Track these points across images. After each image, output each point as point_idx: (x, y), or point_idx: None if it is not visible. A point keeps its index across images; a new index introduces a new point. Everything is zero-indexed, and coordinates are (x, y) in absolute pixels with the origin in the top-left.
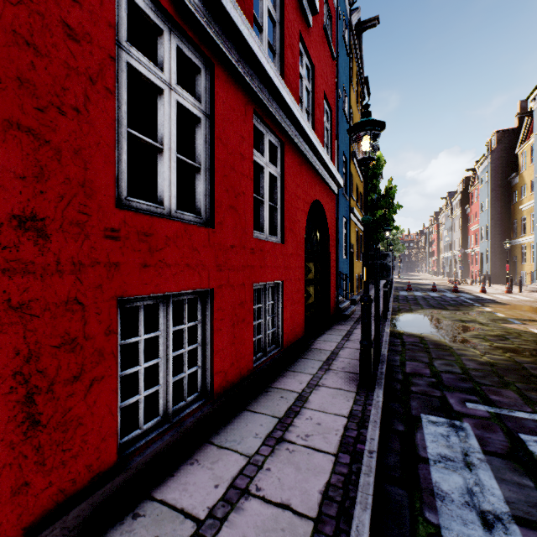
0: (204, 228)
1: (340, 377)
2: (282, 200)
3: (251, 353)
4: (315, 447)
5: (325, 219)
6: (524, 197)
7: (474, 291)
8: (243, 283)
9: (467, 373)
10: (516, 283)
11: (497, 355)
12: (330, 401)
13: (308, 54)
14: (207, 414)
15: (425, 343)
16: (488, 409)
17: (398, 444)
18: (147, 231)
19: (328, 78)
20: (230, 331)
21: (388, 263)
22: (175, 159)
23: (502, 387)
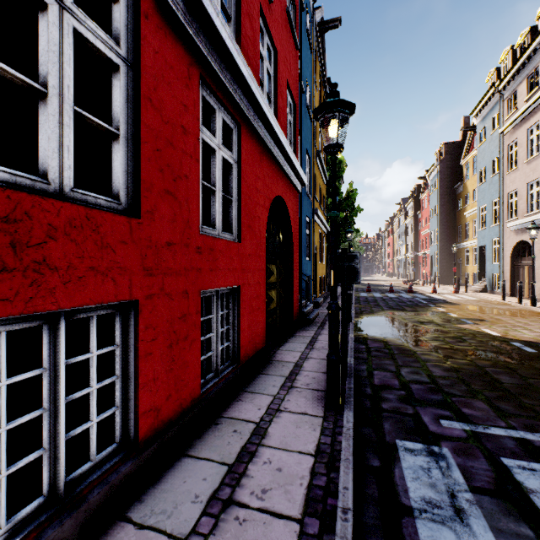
0: (122, 217)
1: (304, 398)
2: (238, 192)
3: (197, 377)
4: (273, 510)
5: (289, 218)
6: (468, 205)
7: (426, 292)
8: (186, 290)
9: (435, 382)
10: (461, 283)
11: (459, 359)
12: (293, 432)
13: (269, 33)
14: (127, 474)
15: (390, 348)
16: (464, 427)
17: (376, 488)
18: (6, 214)
19: (291, 67)
20: (166, 354)
21: (355, 266)
22: (72, 112)
23: (471, 397)
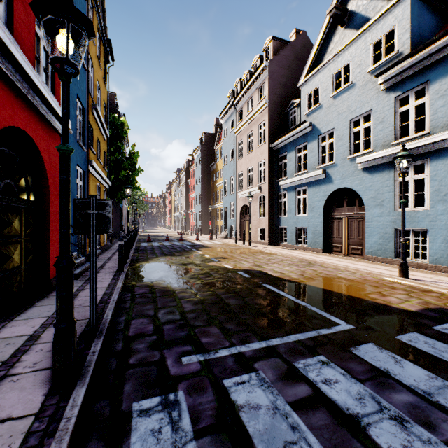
0: None
1: (19, 389)
2: None
3: None
4: None
5: (42, 160)
6: (218, 178)
7: (193, 239)
8: None
9: (185, 318)
10: (214, 233)
11: (206, 291)
12: None
13: None
14: None
15: (154, 292)
16: (200, 358)
17: None
18: None
19: None
20: None
21: (107, 214)
22: None
23: (209, 324)
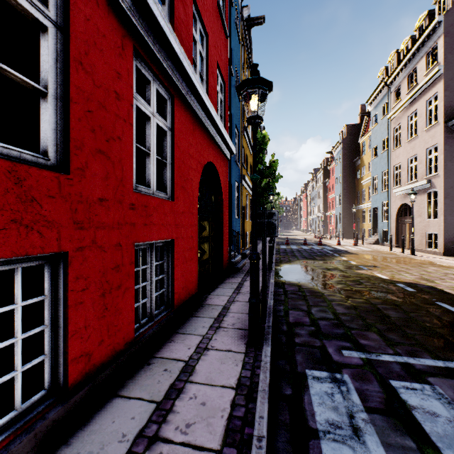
0: (50, 172)
1: (230, 336)
2: (172, 156)
3: (131, 323)
4: (195, 444)
5: (219, 181)
6: (364, 175)
7: (333, 244)
8: (119, 243)
9: (339, 318)
10: (359, 237)
11: (357, 298)
12: (218, 368)
13: (202, 20)
14: (55, 419)
15: (303, 291)
16: (361, 356)
17: (288, 414)
18: None
19: (222, 52)
20: (98, 303)
21: (274, 222)
22: None
23: (366, 329)
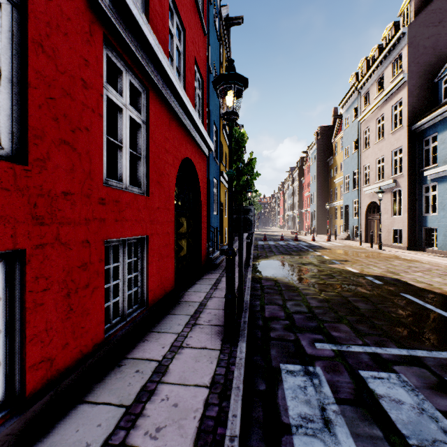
0: (3, 162)
1: (205, 333)
2: (147, 150)
3: (100, 323)
4: None
5: (197, 177)
6: (337, 174)
7: (308, 240)
8: (87, 239)
9: (312, 312)
10: (332, 233)
11: (330, 291)
12: (192, 367)
13: (179, 14)
14: (8, 433)
15: (279, 286)
16: (332, 348)
17: (261, 410)
18: None
19: (200, 49)
20: (62, 304)
21: (250, 218)
22: None
23: (338, 322)
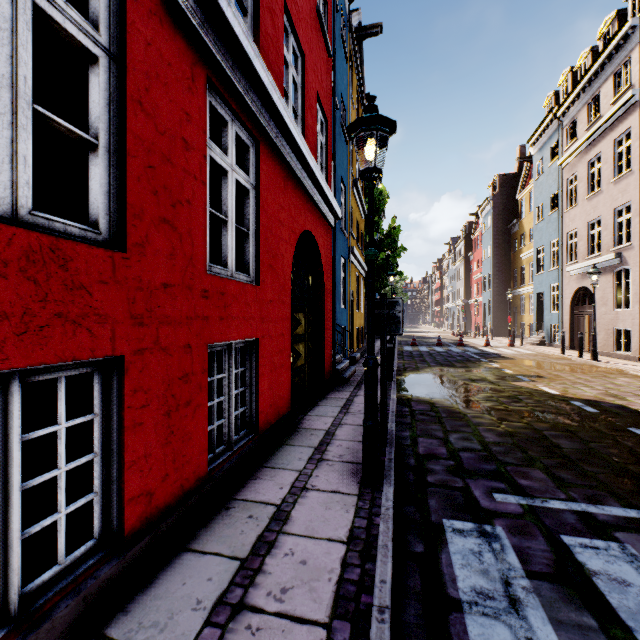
0: (102, 250)
1: (336, 472)
2: (257, 224)
3: (203, 452)
4: (295, 614)
5: (319, 257)
6: (524, 246)
7: (479, 345)
8: (188, 343)
9: (488, 449)
10: (516, 335)
11: (514, 421)
12: (322, 515)
13: (296, 34)
14: (108, 578)
15: (437, 411)
16: (520, 501)
17: (419, 579)
18: None
19: (323, 77)
20: (161, 424)
21: (397, 314)
22: (30, 112)
23: (528, 465)
